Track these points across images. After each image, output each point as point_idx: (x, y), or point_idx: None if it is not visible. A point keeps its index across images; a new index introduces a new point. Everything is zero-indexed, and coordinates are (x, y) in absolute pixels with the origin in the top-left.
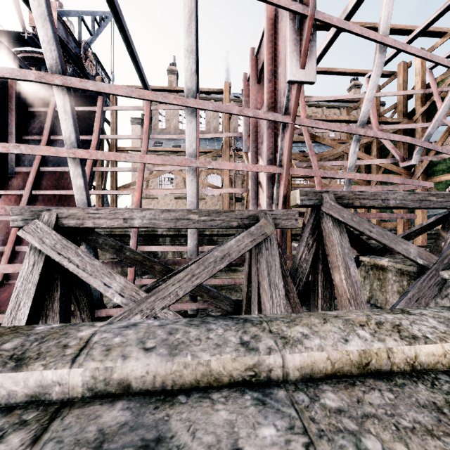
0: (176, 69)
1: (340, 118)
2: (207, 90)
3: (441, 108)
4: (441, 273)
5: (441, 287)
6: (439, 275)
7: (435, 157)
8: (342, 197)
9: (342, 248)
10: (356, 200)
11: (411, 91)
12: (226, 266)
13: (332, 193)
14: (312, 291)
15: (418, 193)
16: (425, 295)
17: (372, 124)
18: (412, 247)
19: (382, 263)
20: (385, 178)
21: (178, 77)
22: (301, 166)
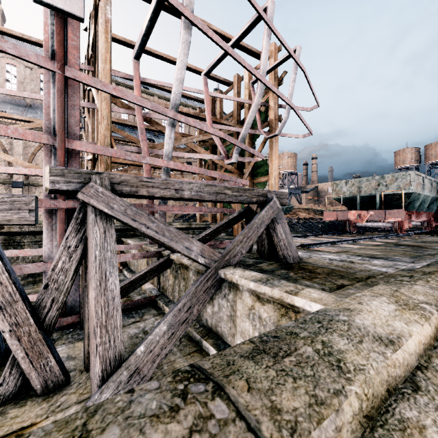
0: (1, 7)
1: (181, 110)
2: (19, 35)
3: (250, 112)
4: (220, 272)
5: (219, 287)
6: (218, 274)
7: (252, 159)
8: (122, 183)
9: (101, 251)
10: (143, 188)
11: (239, 99)
12: (39, 274)
13: (108, 175)
14: (84, 311)
15: (215, 185)
16: (199, 301)
17: (207, 121)
18: (196, 245)
19: (184, 261)
20: (203, 170)
21: (4, 20)
22: (130, 151)
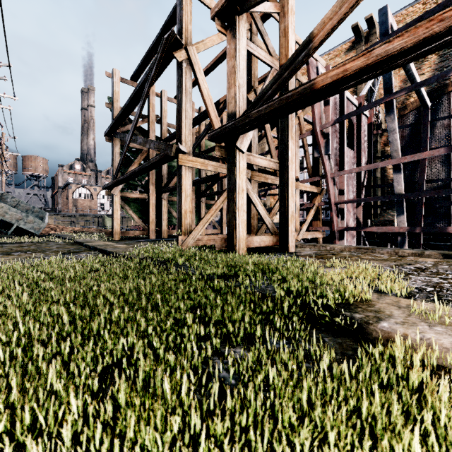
0: None
1: None
2: None
3: None
4: None
5: None
6: None
7: None
8: None
9: None
10: None
11: None
12: None
13: None
14: None
15: None
16: None
17: None
18: None
19: None
20: None
21: None
22: None
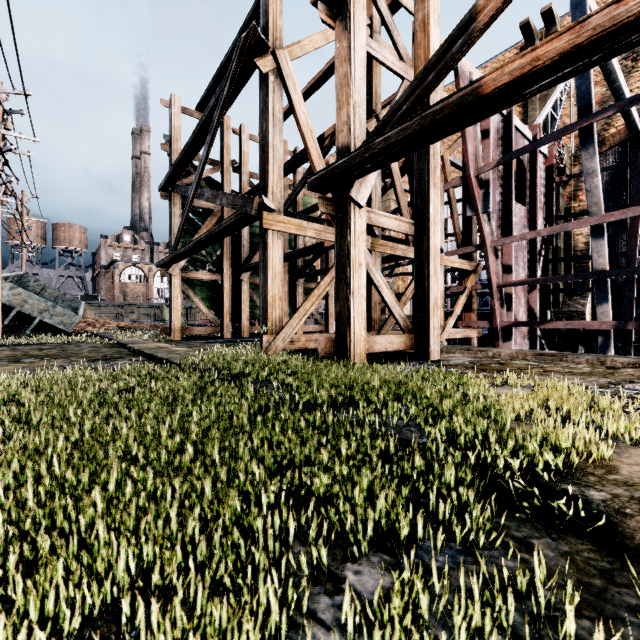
0: None
1: None
2: None
3: None
4: None
5: None
6: None
7: None
8: None
9: None
10: None
11: None
12: None
13: None
14: None
15: None
16: None
17: None
18: None
19: None
20: None
21: None
22: None
